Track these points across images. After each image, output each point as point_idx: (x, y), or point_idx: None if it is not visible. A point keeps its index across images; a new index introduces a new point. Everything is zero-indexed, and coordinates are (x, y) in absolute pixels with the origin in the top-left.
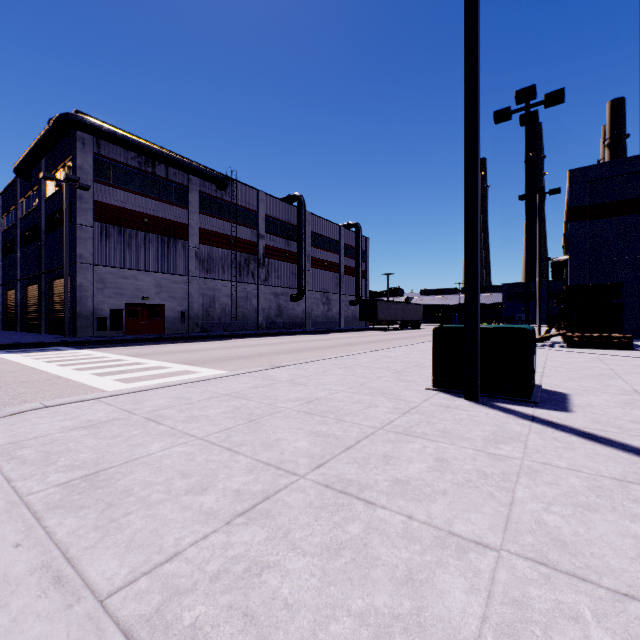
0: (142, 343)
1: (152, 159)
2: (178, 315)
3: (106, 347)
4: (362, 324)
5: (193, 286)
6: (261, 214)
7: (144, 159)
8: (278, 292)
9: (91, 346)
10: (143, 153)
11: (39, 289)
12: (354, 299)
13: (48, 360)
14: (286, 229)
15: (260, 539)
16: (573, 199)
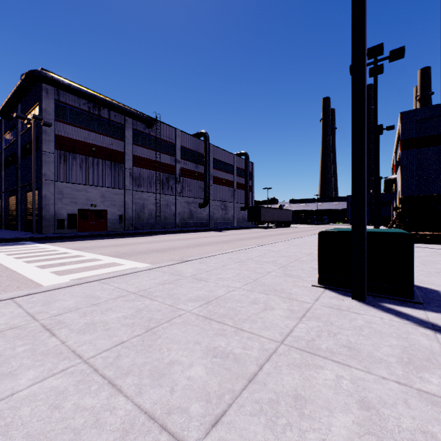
0: (89, 238)
1: (98, 105)
2: (117, 217)
3: (60, 242)
4: (249, 224)
5: (128, 197)
6: (177, 145)
7: (92, 105)
8: (190, 201)
9: (50, 241)
10: (91, 100)
11: (17, 199)
12: (244, 206)
13: (10, 253)
14: (195, 156)
15: None
16: (403, 133)
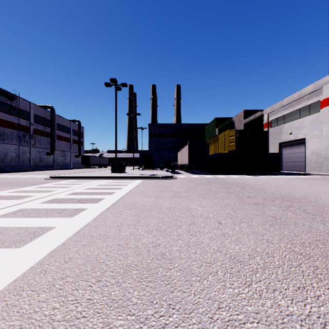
0: None
1: None
2: None
3: None
4: (81, 166)
5: None
6: (32, 113)
7: None
8: (40, 150)
9: None
10: None
11: None
12: (77, 154)
13: None
14: (44, 121)
15: (101, 175)
16: (149, 131)
